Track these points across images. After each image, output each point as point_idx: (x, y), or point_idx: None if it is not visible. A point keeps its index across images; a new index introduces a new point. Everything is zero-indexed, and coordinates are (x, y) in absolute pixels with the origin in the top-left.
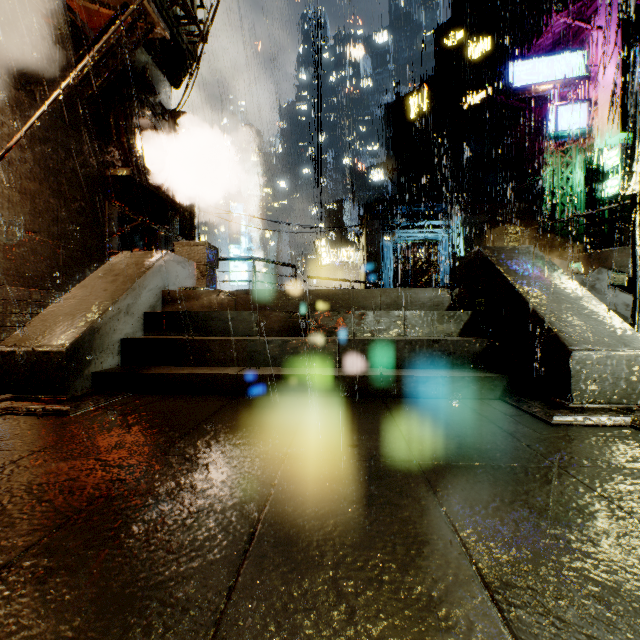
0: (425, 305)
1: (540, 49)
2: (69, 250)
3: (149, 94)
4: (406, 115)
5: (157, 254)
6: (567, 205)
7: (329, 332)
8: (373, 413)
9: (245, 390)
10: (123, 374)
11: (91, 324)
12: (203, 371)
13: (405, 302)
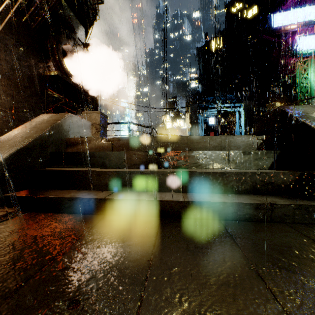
0: (240, 147)
1: (288, 7)
2: (21, 116)
3: (71, 32)
4: (210, 50)
5: (63, 115)
6: (305, 92)
7: (174, 165)
8: (220, 243)
9: (111, 211)
10: (23, 197)
11: (1, 160)
12: (81, 195)
13: (226, 145)
